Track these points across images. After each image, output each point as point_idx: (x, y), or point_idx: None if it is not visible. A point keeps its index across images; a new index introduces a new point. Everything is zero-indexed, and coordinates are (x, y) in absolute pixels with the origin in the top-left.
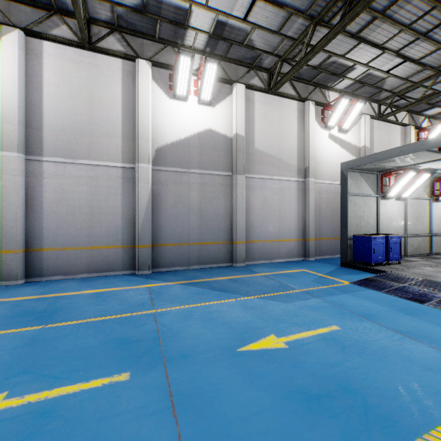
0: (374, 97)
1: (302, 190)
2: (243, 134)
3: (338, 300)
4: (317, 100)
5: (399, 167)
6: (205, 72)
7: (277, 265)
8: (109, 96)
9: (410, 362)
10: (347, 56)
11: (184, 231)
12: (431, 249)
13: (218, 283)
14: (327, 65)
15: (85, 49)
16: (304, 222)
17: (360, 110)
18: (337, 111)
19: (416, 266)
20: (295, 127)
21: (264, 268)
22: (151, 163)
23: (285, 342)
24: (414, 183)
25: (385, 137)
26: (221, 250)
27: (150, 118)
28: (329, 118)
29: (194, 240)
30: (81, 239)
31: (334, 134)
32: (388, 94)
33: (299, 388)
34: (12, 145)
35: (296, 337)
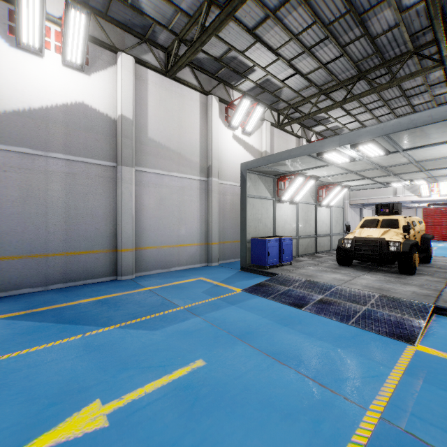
0: (274, 106)
1: (205, 190)
2: (131, 117)
3: (221, 315)
4: (221, 97)
5: (291, 172)
6: (68, 20)
7: (174, 274)
8: None
9: (270, 407)
10: (246, 54)
11: (38, 238)
12: (316, 249)
13: (76, 309)
14: (229, 59)
15: None
16: (208, 225)
17: (260, 114)
18: (239, 111)
19: (303, 266)
20: (197, 121)
21: (157, 279)
22: None
23: (110, 412)
24: (303, 188)
25: (283, 145)
26: (100, 261)
27: None
28: (232, 117)
29: (56, 249)
30: None
31: (238, 135)
32: (286, 105)
33: None
34: None
35: (135, 396)
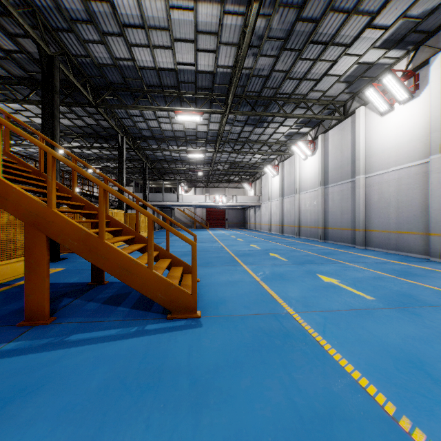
0: None
1: None
2: None
3: None
4: None
5: None
6: None
7: None
8: None
9: None
10: None
11: None
12: None
13: None
14: None
15: None
16: None
17: None
18: None
19: None
20: None
21: None
22: None
23: None
24: None
25: None
26: None
27: None
28: None
29: None
30: None
31: None
32: None
33: (426, 362)
34: (435, 149)
35: None
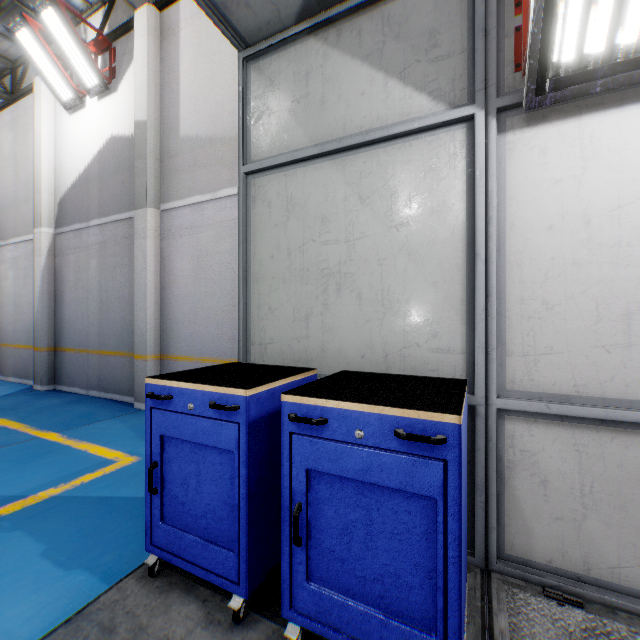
0: None
1: None
2: (145, 117)
3: None
4: None
5: None
6: (52, 35)
7: None
8: (27, 149)
9: None
10: None
11: (83, 329)
12: None
13: None
14: None
15: (12, 103)
16: None
17: None
18: None
19: None
20: None
21: (128, 425)
22: (47, 225)
23: None
24: None
25: None
26: (126, 369)
27: (45, 158)
28: None
29: (94, 345)
30: (12, 335)
31: None
32: None
33: None
34: None
35: None
